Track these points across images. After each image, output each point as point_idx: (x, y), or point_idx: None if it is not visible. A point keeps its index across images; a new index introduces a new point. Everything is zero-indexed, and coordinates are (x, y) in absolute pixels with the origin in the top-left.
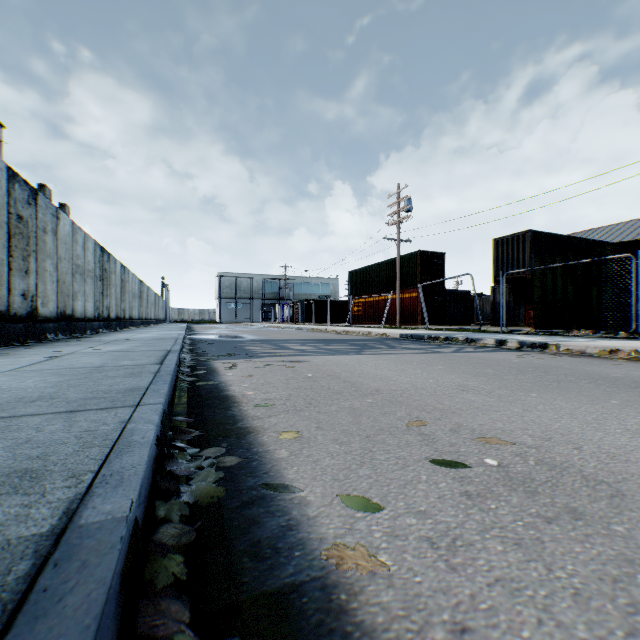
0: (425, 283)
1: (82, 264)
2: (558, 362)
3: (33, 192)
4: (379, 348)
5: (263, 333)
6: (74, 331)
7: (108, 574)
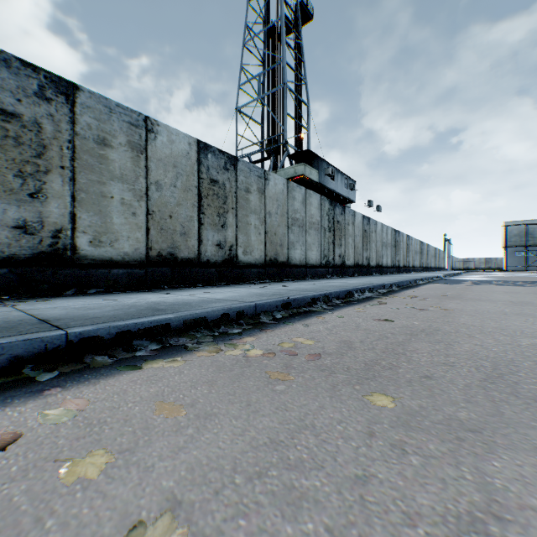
0: None
1: (385, 241)
2: None
3: (368, 219)
4: None
5: (511, 278)
6: (382, 272)
7: (381, 284)
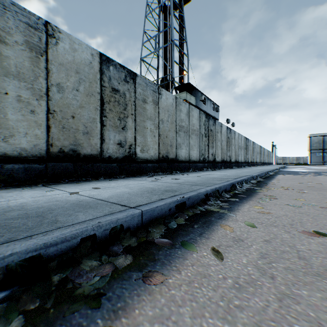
0: None
1: (240, 145)
2: None
3: (230, 130)
4: None
5: (325, 170)
6: (238, 166)
7: (251, 176)
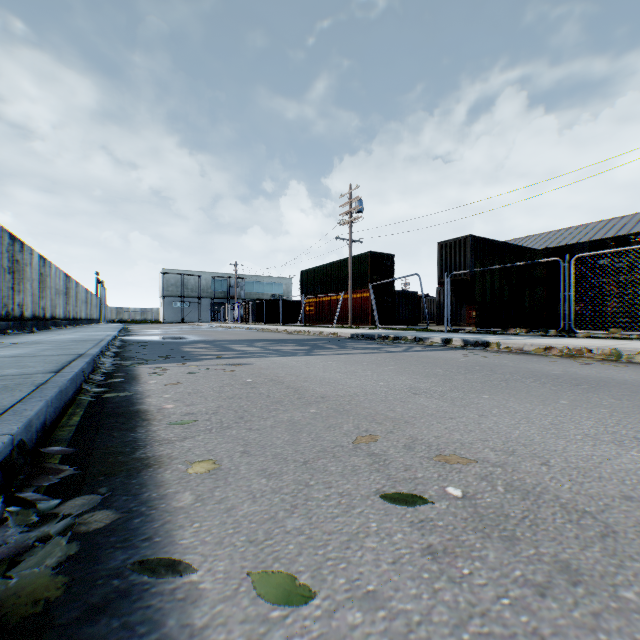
0: (375, 283)
1: None
2: (501, 360)
3: None
4: (329, 348)
5: (209, 333)
6: None
7: None
